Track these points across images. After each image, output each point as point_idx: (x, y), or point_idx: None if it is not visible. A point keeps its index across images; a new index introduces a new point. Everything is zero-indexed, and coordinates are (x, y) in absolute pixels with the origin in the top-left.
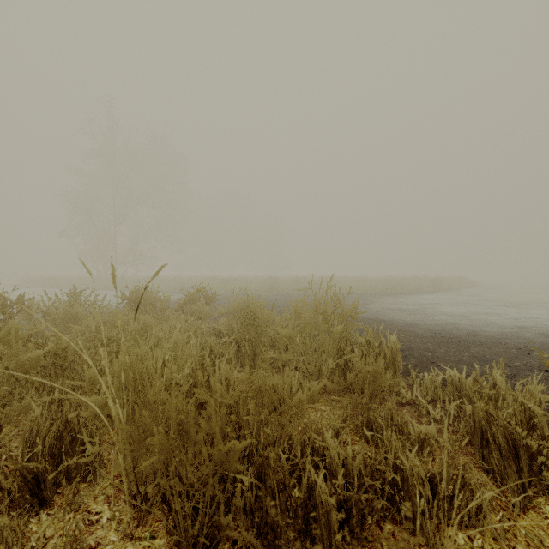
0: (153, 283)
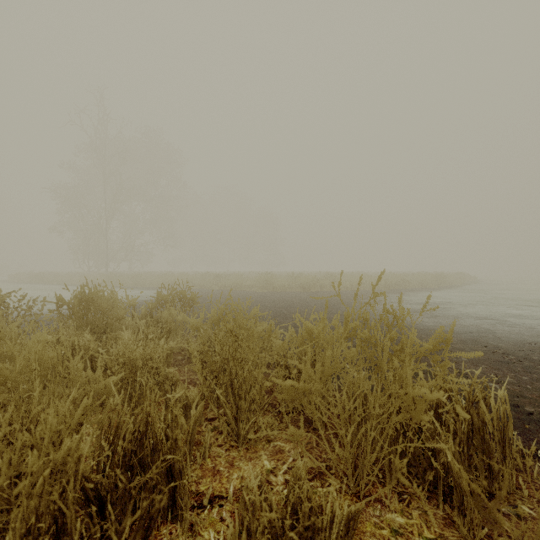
0: (143, 279)
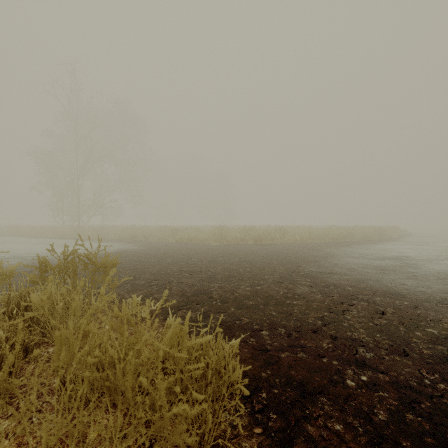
0: (107, 232)
